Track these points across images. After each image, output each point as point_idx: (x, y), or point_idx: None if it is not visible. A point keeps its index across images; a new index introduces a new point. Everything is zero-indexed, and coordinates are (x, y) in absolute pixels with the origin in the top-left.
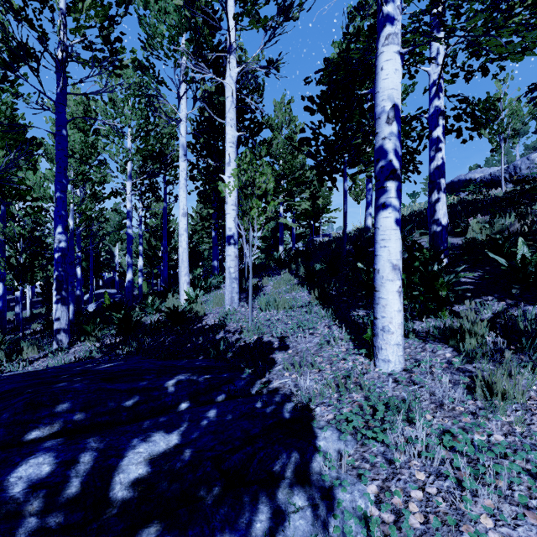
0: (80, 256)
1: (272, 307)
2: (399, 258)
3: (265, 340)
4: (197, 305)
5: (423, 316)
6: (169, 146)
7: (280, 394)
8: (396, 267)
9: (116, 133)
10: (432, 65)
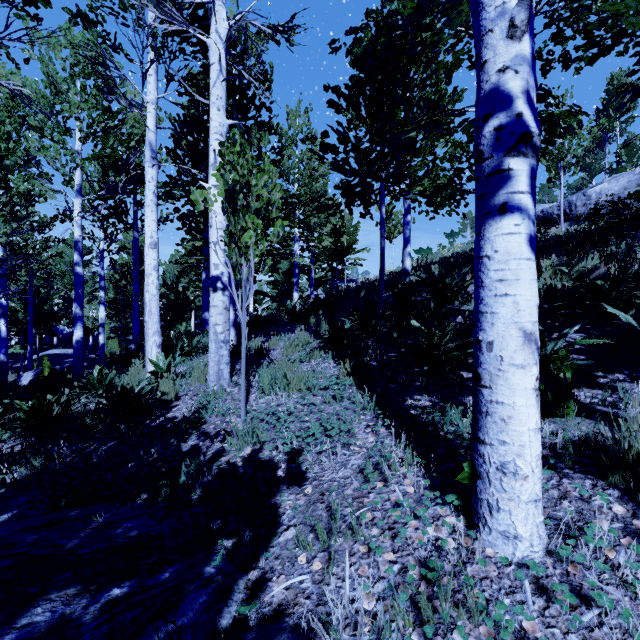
0: (5, 304)
1: (280, 387)
2: (534, 320)
3: (265, 457)
4: (164, 384)
5: (543, 419)
6: (140, 153)
7: (287, 631)
8: (529, 337)
9: (57, 128)
10: None
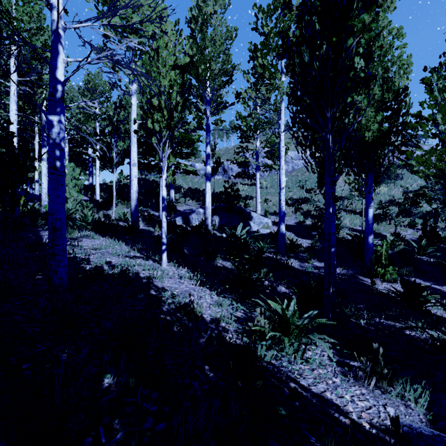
0: None
1: None
2: None
3: None
4: None
5: None
6: None
7: None
8: None
9: None
10: (89, 151)
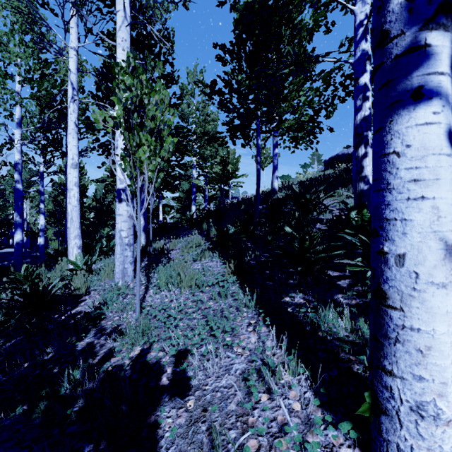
0: None
1: (174, 284)
2: None
3: (152, 358)
4: (75, 281)
5: None
6: None
7: None
8: (448, 249)
9: None
10: (359, 3)
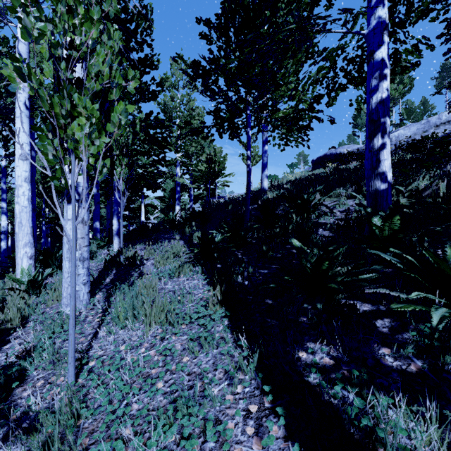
0: None
1: (138, 317)
2: None
3: None
4: (5, 310)
5: None
6: None
7: None
8: None
9: None
10: None
